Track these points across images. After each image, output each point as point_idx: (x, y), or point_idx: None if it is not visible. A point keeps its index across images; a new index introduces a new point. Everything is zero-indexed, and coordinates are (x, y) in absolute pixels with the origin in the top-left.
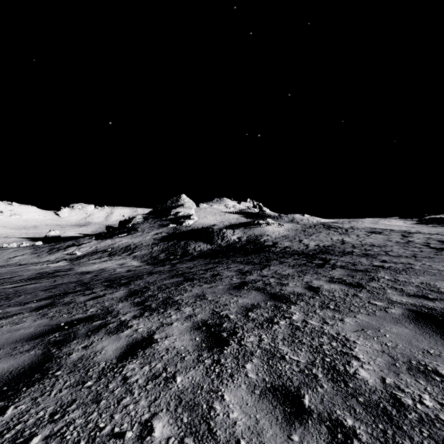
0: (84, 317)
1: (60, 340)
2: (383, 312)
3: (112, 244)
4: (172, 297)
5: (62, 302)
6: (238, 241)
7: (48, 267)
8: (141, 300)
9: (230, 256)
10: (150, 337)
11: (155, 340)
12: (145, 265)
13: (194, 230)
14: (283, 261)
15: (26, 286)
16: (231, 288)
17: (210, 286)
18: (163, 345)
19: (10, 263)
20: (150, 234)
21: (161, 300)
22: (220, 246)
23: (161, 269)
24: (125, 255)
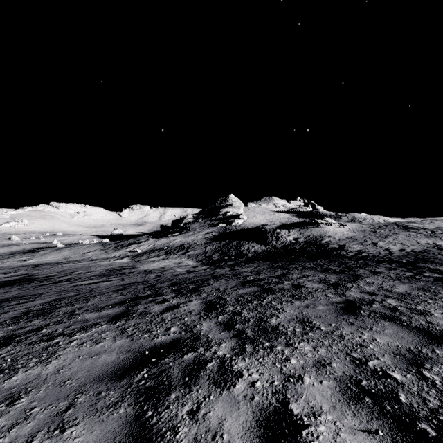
0: (169, 342)
1: (152, 389)
2: None
3: (167, 243)
4: (265, 318)
5: (137, 312)
6: (295, 242)
7: (114, 263)
8: (226, 320)
9: (293, 259)
10: (285, 408)
11: (299, 419)
12: (201, 265)
13: (245, 230)
14: (374, 270)
15: (99, 284)
16: (340, 311)
17: (305, 304)
18: (323, 440)
19: (85, 258)
20: (202, 234)
21: (254, 322)
22: (276, 247)
23: (222, 272)
24: (180, 254)
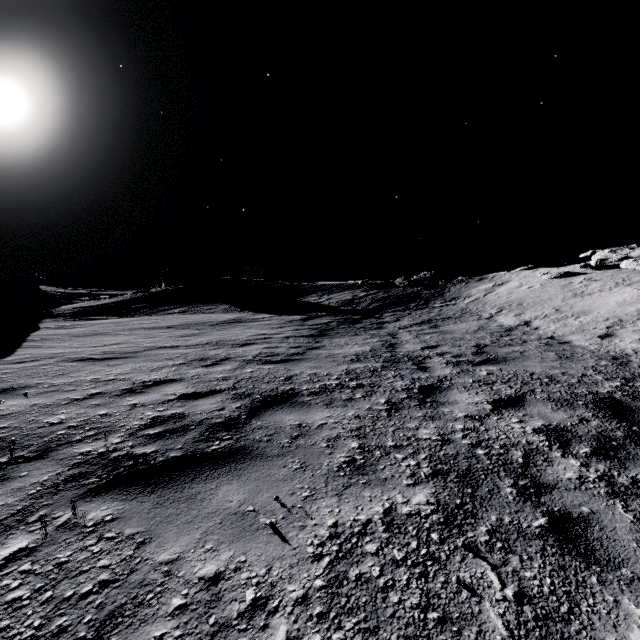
0: None
1: None
2: (117, 523)
3: None
4: None
5: None
6: None
7: None
8: None
9: None
10: None
11: None
12: None
13: None
14: None
15: None
16: None
17: None
18: None
19: None
20: None
21: None
22: None
23: None
24: None
